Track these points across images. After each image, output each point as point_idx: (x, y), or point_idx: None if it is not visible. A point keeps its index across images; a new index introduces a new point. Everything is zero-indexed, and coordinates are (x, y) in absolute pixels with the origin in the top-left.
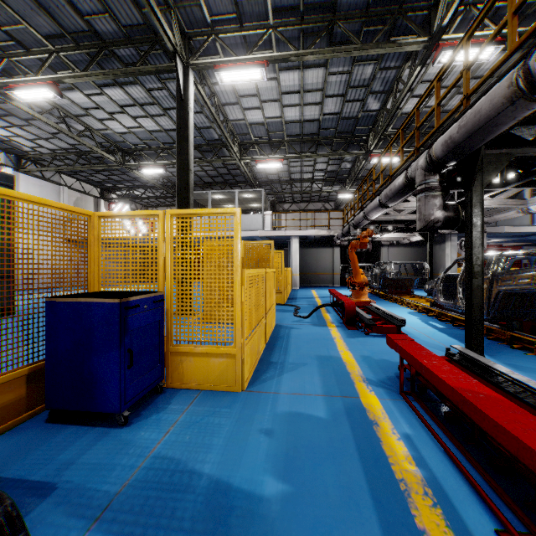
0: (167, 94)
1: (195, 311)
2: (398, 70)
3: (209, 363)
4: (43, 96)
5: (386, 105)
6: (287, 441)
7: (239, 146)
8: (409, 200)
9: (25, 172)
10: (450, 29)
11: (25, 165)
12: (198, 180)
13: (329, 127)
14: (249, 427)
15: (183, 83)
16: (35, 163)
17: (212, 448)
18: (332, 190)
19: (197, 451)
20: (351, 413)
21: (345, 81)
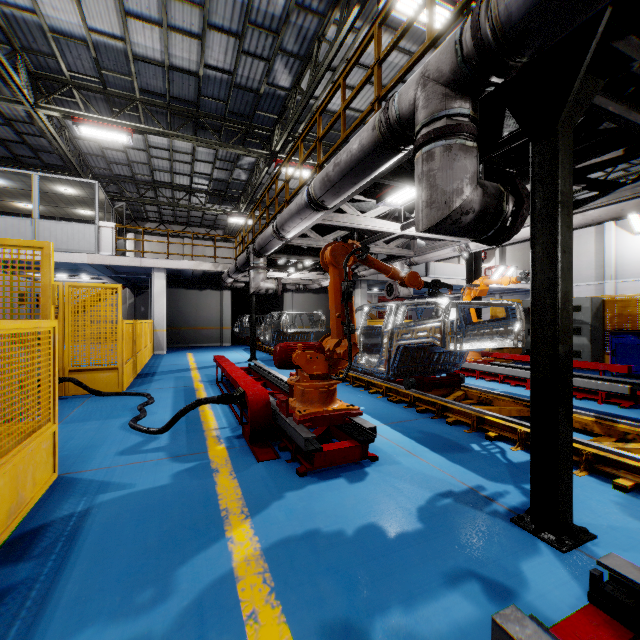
0: None
1: None
2: (321, 23)
3: None
4: None
5: (300, 84)
6: None
7: (32, 79)
8: (346, 211)
9: None
10: None
11: None
12: None
13: (216, 97)
14: None
15: None
16: None
17: None
18: (220, 209)
19: None
20: None
21: (242, 6)
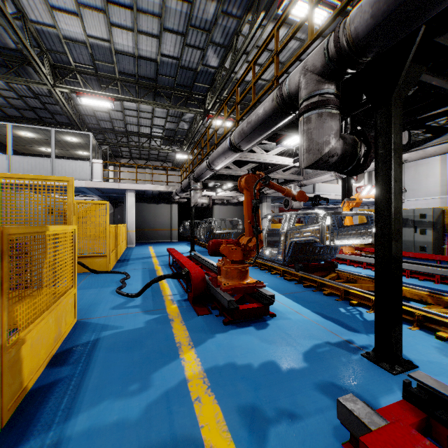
0: None
1: None
2: (238, 23)
3: None
4: None
5: (224, 64)
6: None
7: (52, 69)
8: (256, 151)
9: None
10: None
11: None
12: None
13: (168, 75)
14: None
15: None
16: None
17: None
18: (170, 149)
19: None
20: None
21: (186, 15)
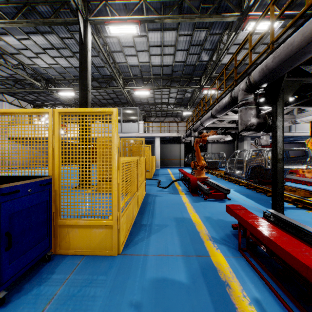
0: (74, 42)
1: (92, 184)
2: (220, 36)
3: (91, 233)
4: None
5: (212, 58)
6: None
7: (123, 80)
8: (228, 114)
9: None
10: (251, 11)
11: None
12: (97, 101)
13: (178, 70)
14: (120, 298)
15: (84, 32)
16: None
17: None
18: (179, 110)
19: None
20: (206, 273)
21: (188, 41)
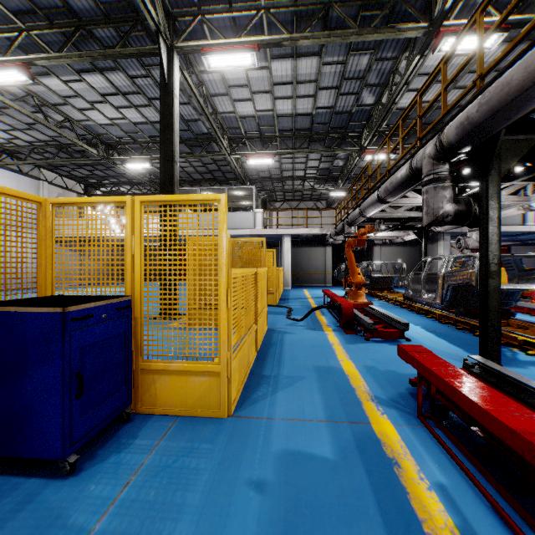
0: (151, 82)
1: (181, 313)
2: (394, 62)
3: (188, 383)
4: (14, 80)
5: (381, 100)
6: (285, 496)
7: (229, 141)
8: (408, 196)
9: (1, 166)
10: (449, 17)
11: (1, 158)
12: (186, 177)
13: (322, 122)
14: (235, 473)
15: (167, 67)
16: (12, 156)
17: (184, 511)
18: (324, 188)
19: (162, 518)
20: (363, 447)
21: (340, 72)
